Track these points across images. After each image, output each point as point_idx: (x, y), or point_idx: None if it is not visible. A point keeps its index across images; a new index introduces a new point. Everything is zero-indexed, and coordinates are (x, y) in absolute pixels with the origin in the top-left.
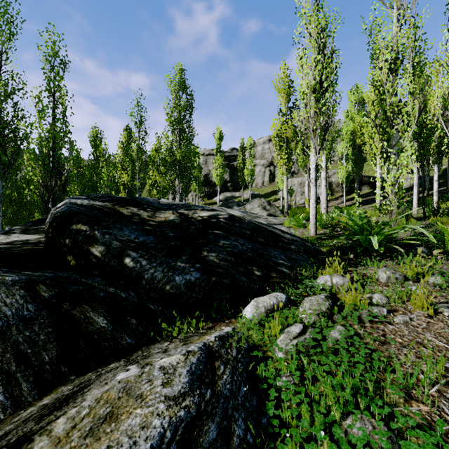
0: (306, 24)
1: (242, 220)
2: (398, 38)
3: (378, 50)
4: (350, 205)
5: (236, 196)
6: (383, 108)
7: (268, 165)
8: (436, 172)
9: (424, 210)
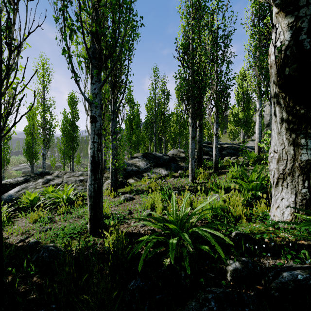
0: None
1: (235, 146)
2: None
3: None
4: None
5: None
6: None
7: None
8: None
9: None
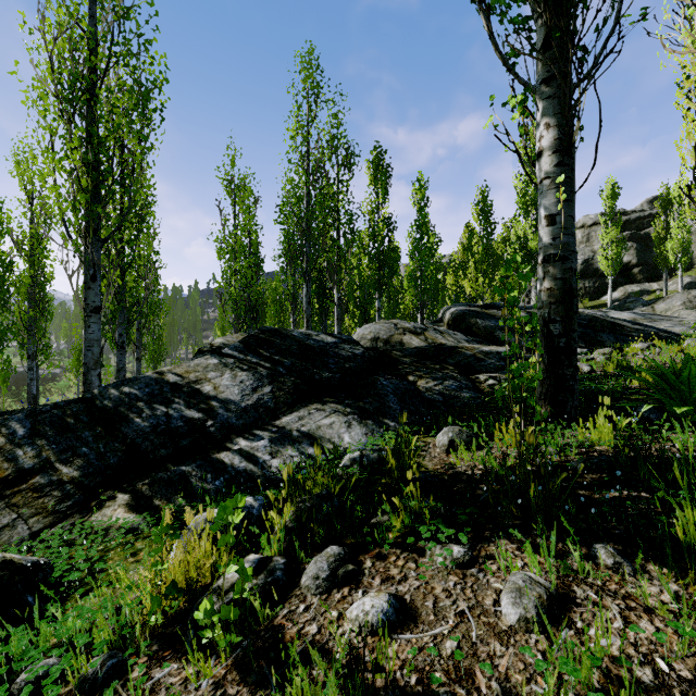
0: None
1: (580, 314)
2: None
3: None
4: None
5: (650, 290)
6: None
7: None
8: None
9: None
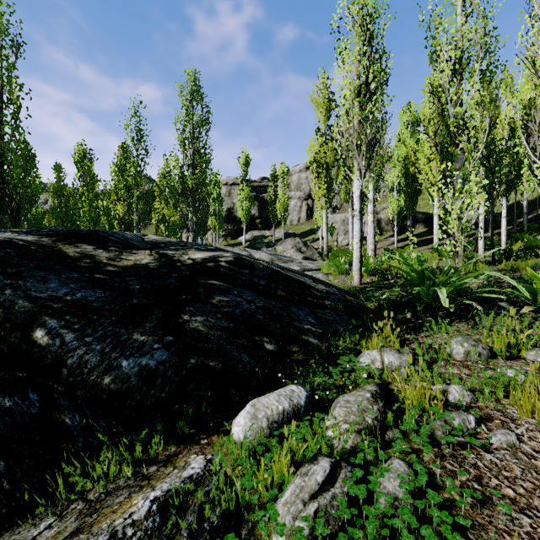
0: (348, 7)
1: (254, 265)
2: (463, 35)
3: (439, 46)
4: (402, 246)
5: (266, 236)
6: (445, 121)
7: (305, 198)
8: (504, 206)
9: (493, 253)
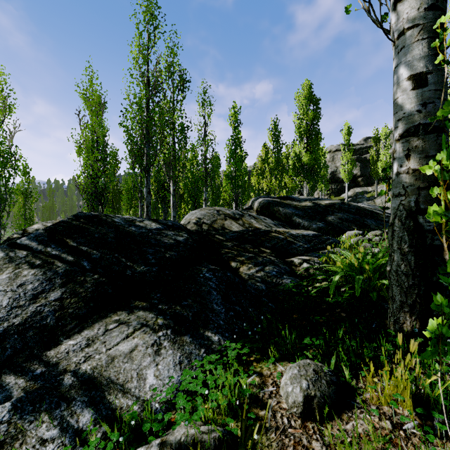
0: None
1: (350, 204)
2: None
3: None
4: None
5: (368, 191)
6: None
7: None
8: None
9: None
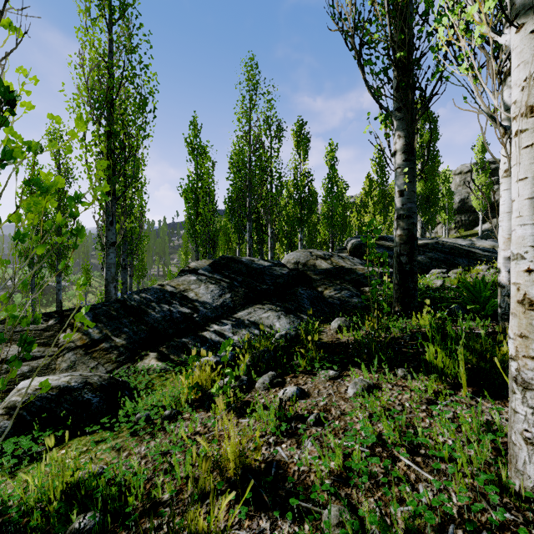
0: None
1: (444, 244)
2: None
3: None
4: None
5: None
6: None
7: None
8: None
9: None
